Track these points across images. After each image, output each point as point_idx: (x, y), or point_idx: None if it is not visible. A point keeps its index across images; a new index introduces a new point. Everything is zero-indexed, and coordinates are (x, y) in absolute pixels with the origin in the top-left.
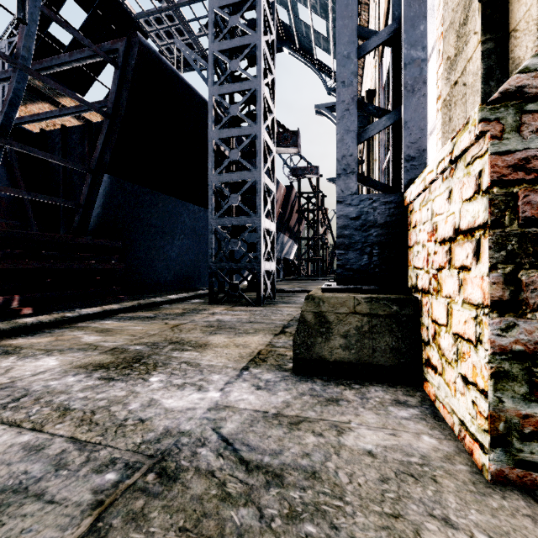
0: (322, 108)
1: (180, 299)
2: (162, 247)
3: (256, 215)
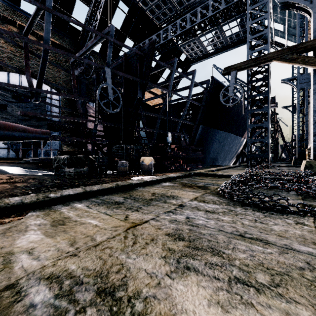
0: (285, 81)
1: (234, 167)
2: (209, 148)
3: (267, 138)
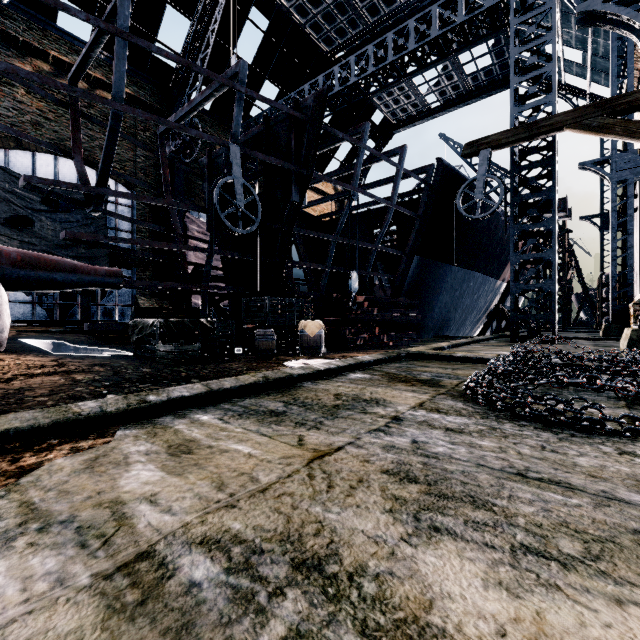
0: (588, 165)
1: (484, 340)
2: (431, 302)
3: (551, 282)
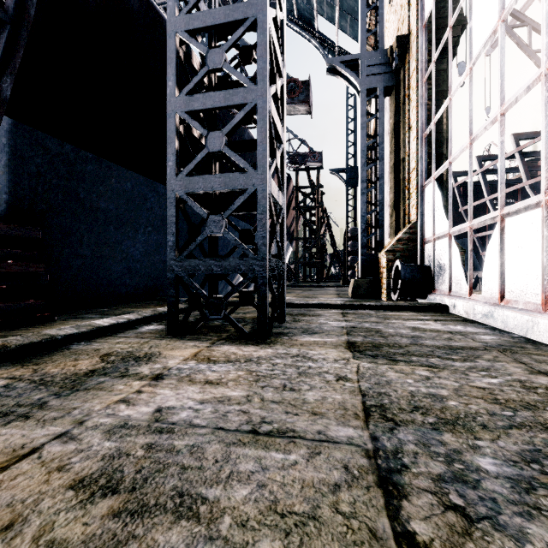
0: (336, 63)
1: (118, 326)
2: (119, 242)
3: (257, 170)
